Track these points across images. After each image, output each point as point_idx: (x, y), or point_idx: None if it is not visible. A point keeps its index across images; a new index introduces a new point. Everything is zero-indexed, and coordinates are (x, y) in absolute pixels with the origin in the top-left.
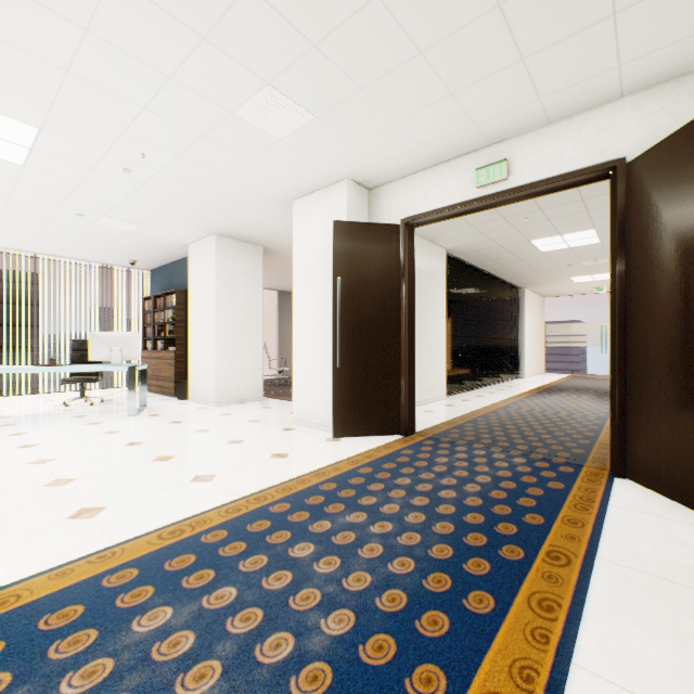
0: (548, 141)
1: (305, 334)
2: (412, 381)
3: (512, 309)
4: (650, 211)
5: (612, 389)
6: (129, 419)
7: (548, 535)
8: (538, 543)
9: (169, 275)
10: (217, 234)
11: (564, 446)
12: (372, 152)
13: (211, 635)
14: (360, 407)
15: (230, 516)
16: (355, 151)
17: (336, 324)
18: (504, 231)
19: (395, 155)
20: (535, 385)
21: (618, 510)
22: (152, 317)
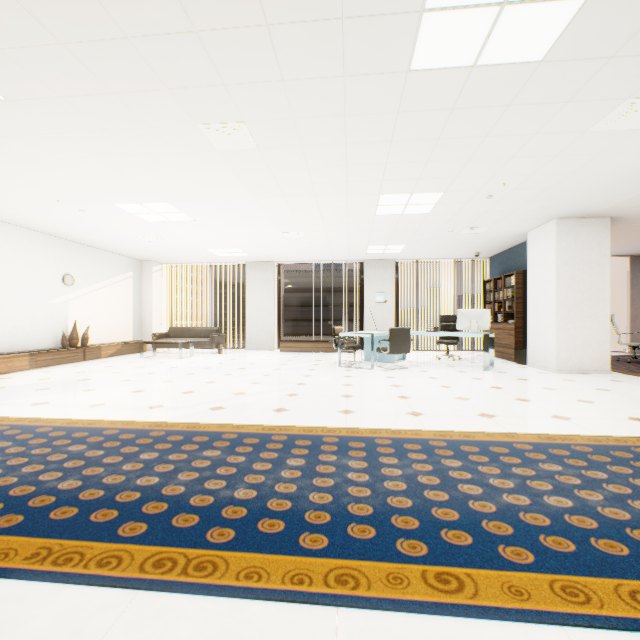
0: None
1: None
2: None
3: None
4: None
5: None
6: (483, 372)
7: None
8: None
9: (505, 260)
10: (556, 219)
11: None
12: None
13: (591, 484)
14: None
15: (591, 442)
16: None
17: None
18: None
19: None
20: None
21: None
22: (491, 295)
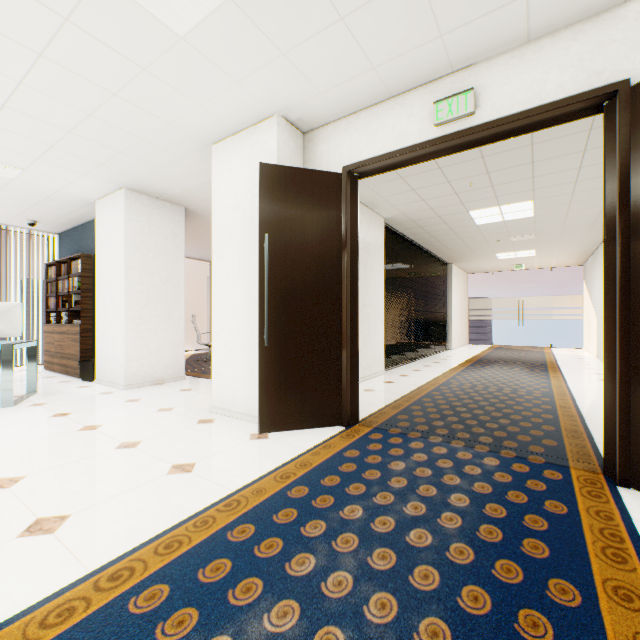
0: (526, 64)
1: (227, 305)
2: (355, 360)
3: (441, 284)
4: None
5: (607, 373)
6: None
7: (607, 639)
8: None
9: (78, 239)
10: (127, 189)
11: (531, 435)
12: (308, 72)
13: None
14: (293, 393)
15: (42, 639)
16: (285, 68)
17: (263, 292)
18: (446, 199)
19: (336, 80)
20: (465, 357)
21: None
22: (55, 285)
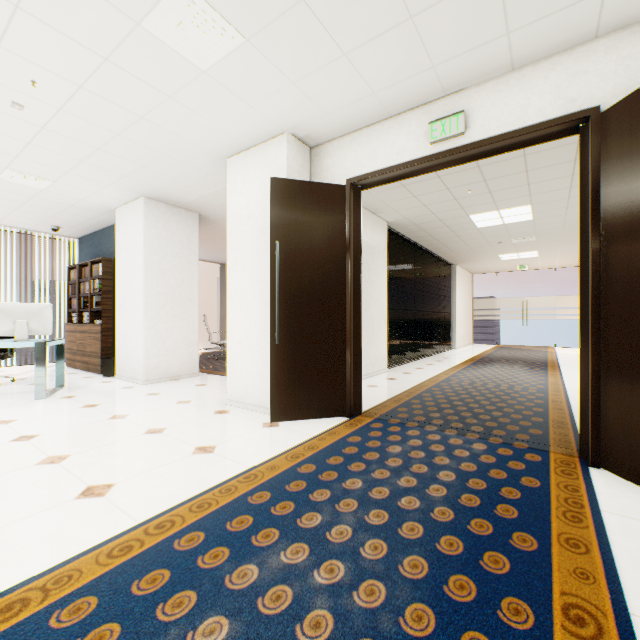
0: (510, 90)
1: (240, 305)
2: (358, 357)
3: (445, 284)
4: (634, 164)
5: (582, 367)
6: (35, 402)
7: (552, 571)
8: (545, 591)
9: (98, 244)
10: (146, 197)
11: (519, 425)
12: (315, 97)
13: None
14: (301, 386)
15: (111, 564)
16: (295, 94)
17: (274, 294)
18: (446, 204)
19: (340, 103)
20: (468, 356)
21: (615, 518)
22: (77, 287)
